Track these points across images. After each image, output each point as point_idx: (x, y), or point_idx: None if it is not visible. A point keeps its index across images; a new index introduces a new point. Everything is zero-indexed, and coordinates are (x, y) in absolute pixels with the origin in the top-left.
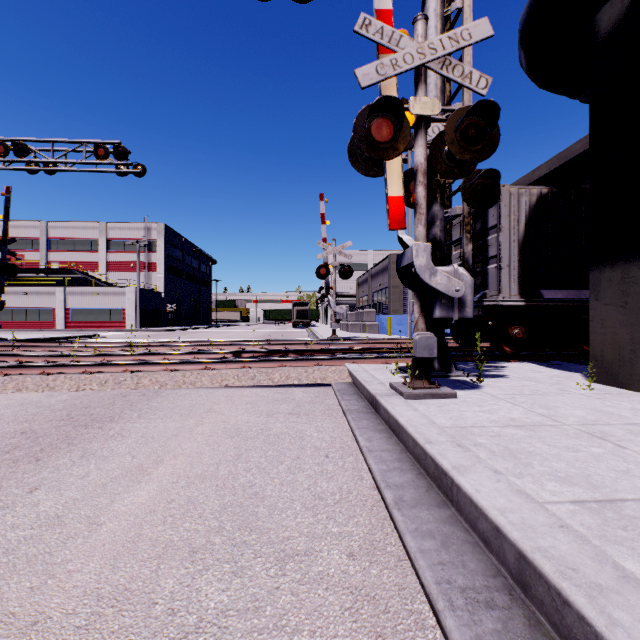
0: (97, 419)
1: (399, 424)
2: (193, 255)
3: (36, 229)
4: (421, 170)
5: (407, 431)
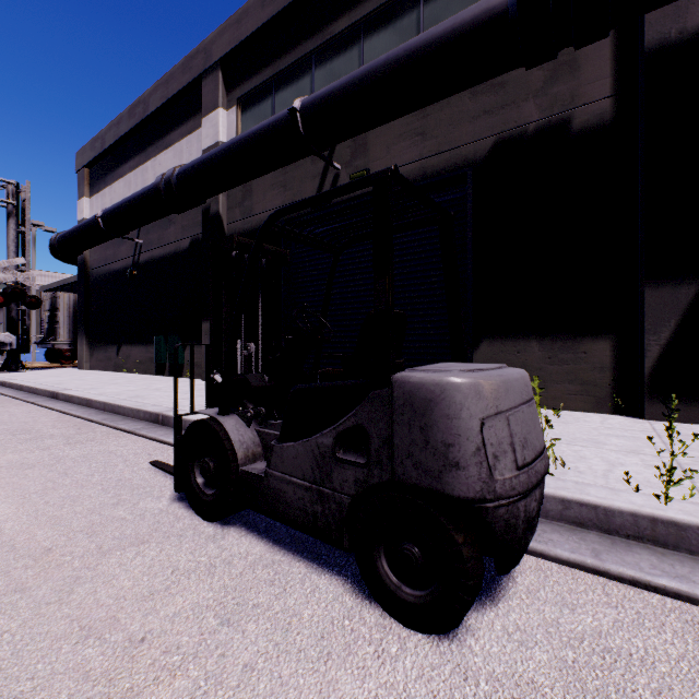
0: None
1: None
2: None
3: None
4: None
5: None
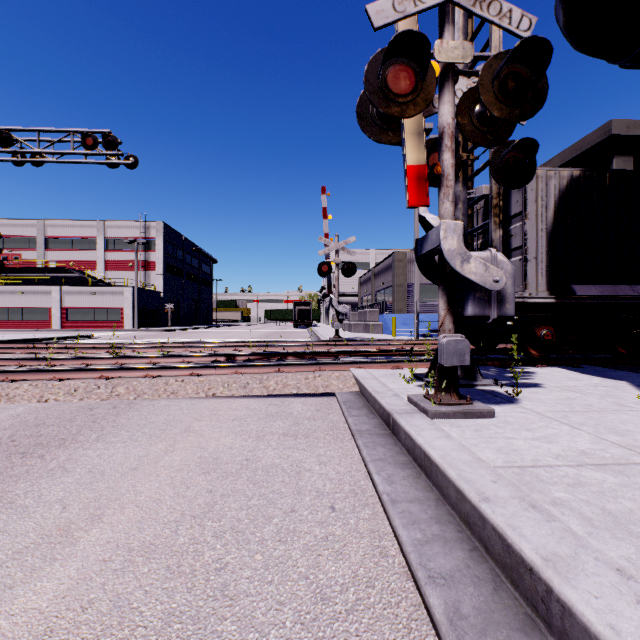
0: (43, 443)
1: (431, 460)
2: (193, 254)
3: (33, 228)
4: (448, 132)
5: (445, 474)
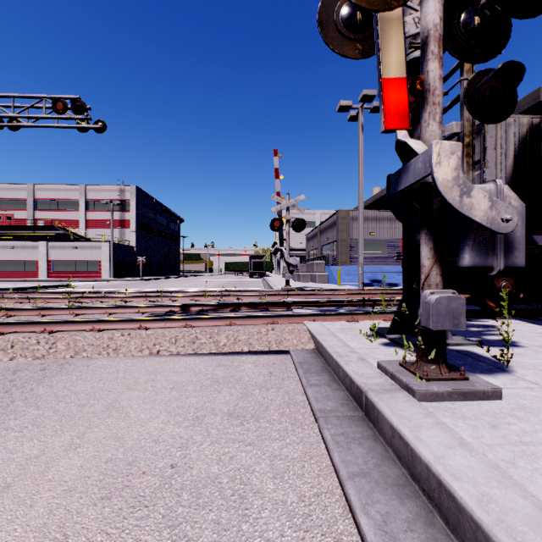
0: None
1: (458, 504)
2: (163, 214)
3: (24, 191)
4: (435, 35)
5: None
